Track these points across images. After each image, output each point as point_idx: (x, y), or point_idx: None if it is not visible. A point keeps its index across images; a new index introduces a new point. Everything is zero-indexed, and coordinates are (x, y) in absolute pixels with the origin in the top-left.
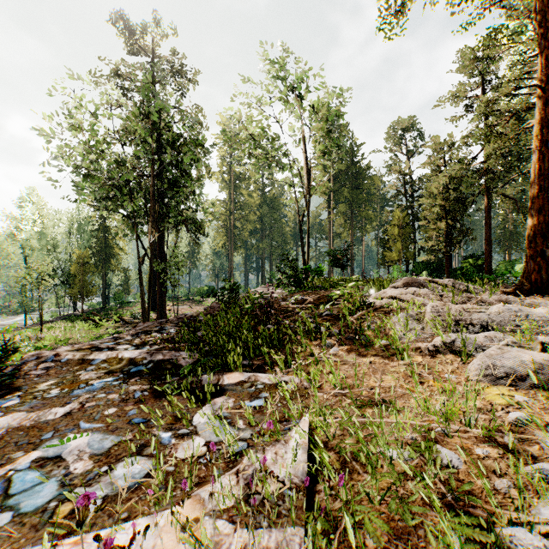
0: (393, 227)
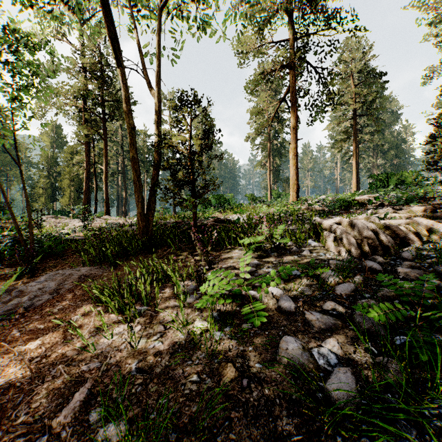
0: (39, 188)
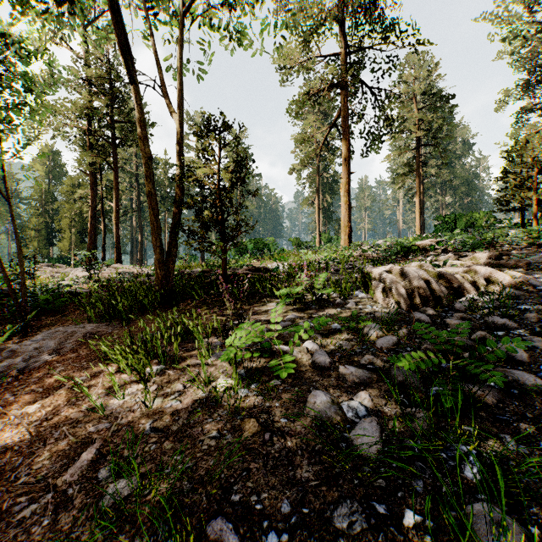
0: (31, 230)
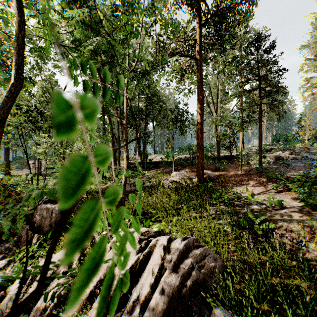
0: None
